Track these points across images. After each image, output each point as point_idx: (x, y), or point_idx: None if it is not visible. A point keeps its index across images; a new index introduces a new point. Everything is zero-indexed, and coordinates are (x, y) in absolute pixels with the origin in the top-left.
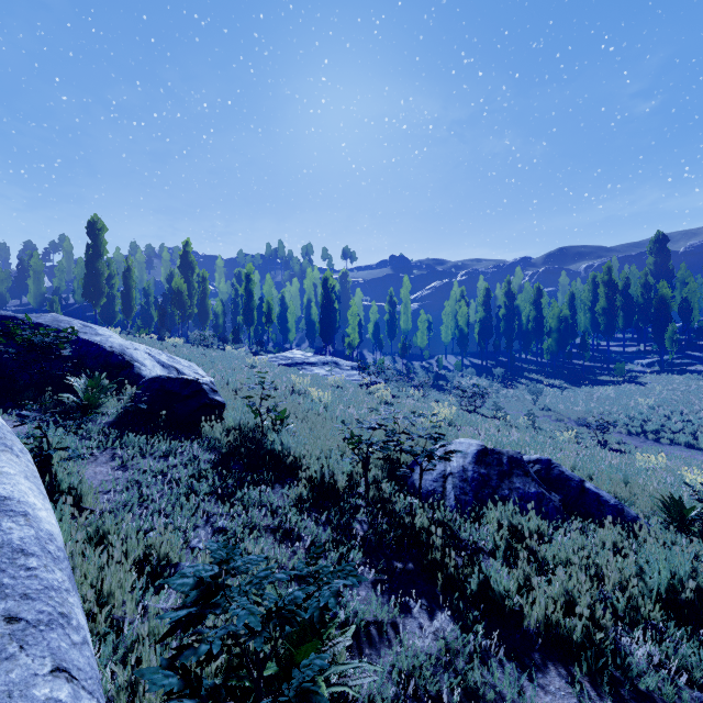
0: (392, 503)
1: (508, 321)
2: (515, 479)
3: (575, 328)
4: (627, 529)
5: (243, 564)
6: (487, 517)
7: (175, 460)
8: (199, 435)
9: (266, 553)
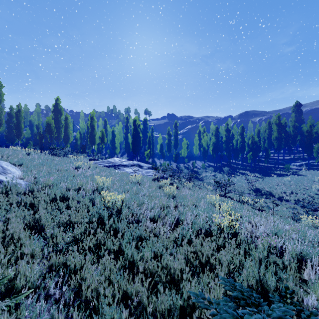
0: None
1: (227, 143)
2: None
3: (260, 147)
4: None
5: None
6: None
7: None
8: None
9: None
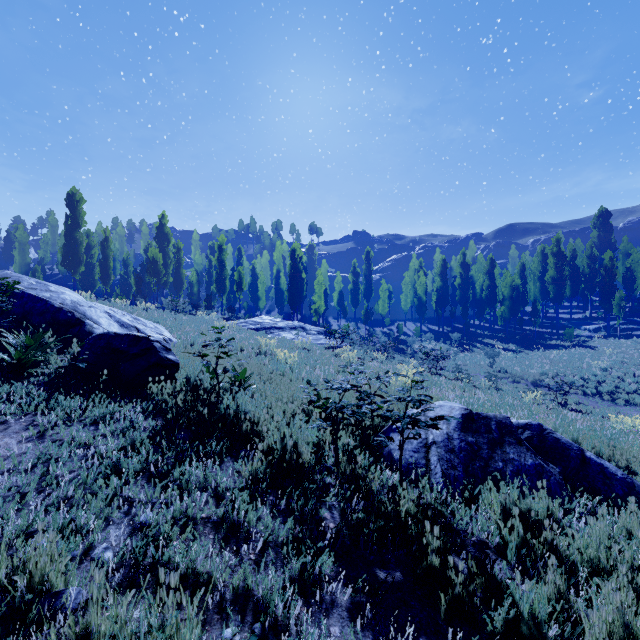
0: (368, 482)
1: (463, 290)
2: (508, 448)
3: (525, 297)
4: None
5: None
6: (482, 497)
7: (108, 428)
8: (146, 398)
9: (199, 564)
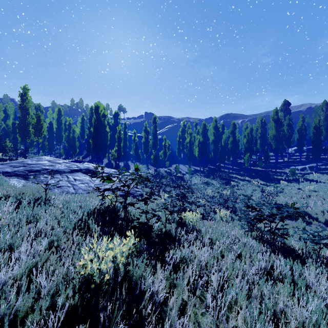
0: None
1: (215, 143)
2: None
3: (253, 148)
4: None
5: None
6: None
7: None
8: None
9: None
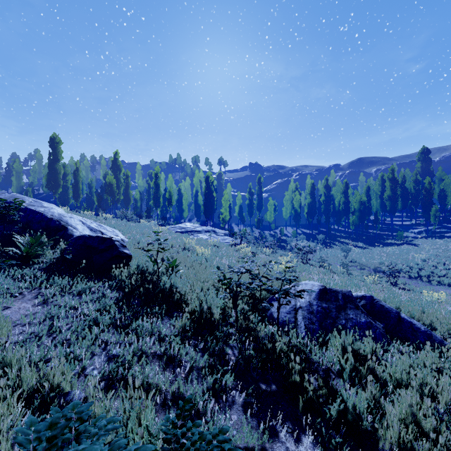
0: (257, 332)
1: (326, 204)
2: (349, 311)
3: (370, 209)
4: (437, 350)
5: (89, 434)
6: (330, 342)
7: (87, 298)
8: (110, 278)
9: (151, 379)
